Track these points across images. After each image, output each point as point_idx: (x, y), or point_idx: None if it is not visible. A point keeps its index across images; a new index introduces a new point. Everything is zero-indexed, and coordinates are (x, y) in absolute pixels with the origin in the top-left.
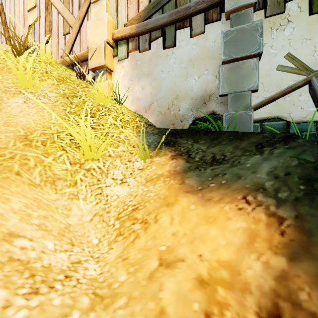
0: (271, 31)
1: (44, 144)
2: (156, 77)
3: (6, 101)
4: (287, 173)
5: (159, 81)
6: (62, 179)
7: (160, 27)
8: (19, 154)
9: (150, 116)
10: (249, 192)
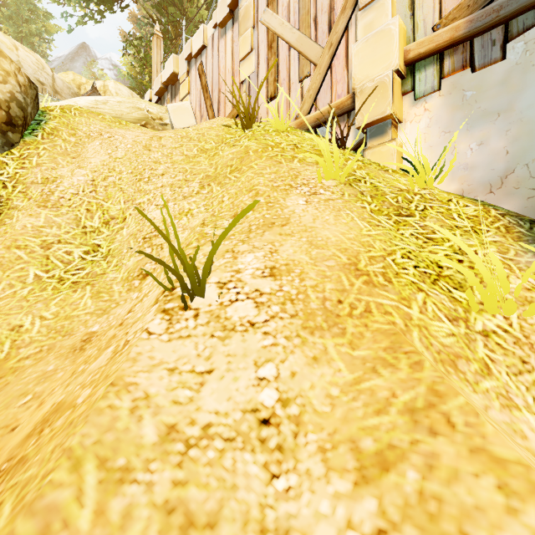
0: None
1: (388, 279)
2: (523, 115)
3: (284, 204)
4: None
5: (532, 122)
6: (461, 356)
7: None
8: (371, 303)
9: (505, 199)
10: None
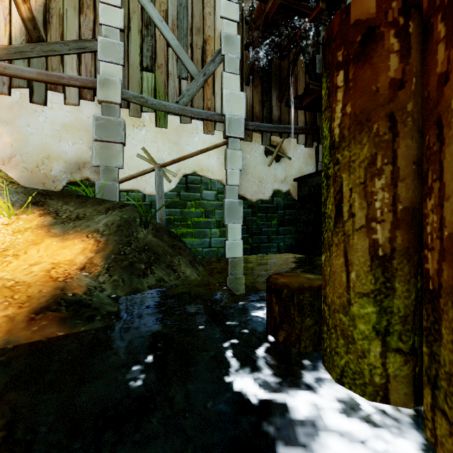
0: (133, 127)
1: None
2: (20, 129)
3: None
4: (113, 223)
5: (24, 135)
6: None
7: (25, 79)
8: None
9: (11, 170)
10: (90, 233)
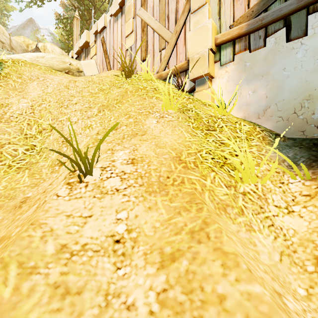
0: None
1: (196, 165)
2: (274, 77)
3: (144, 123)
4: None
5: (279, 81)
6: (229, 205)
7: (282, 17)
8: (185, 178)
9: (265, 122)
10: None
